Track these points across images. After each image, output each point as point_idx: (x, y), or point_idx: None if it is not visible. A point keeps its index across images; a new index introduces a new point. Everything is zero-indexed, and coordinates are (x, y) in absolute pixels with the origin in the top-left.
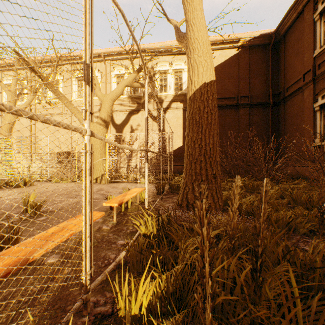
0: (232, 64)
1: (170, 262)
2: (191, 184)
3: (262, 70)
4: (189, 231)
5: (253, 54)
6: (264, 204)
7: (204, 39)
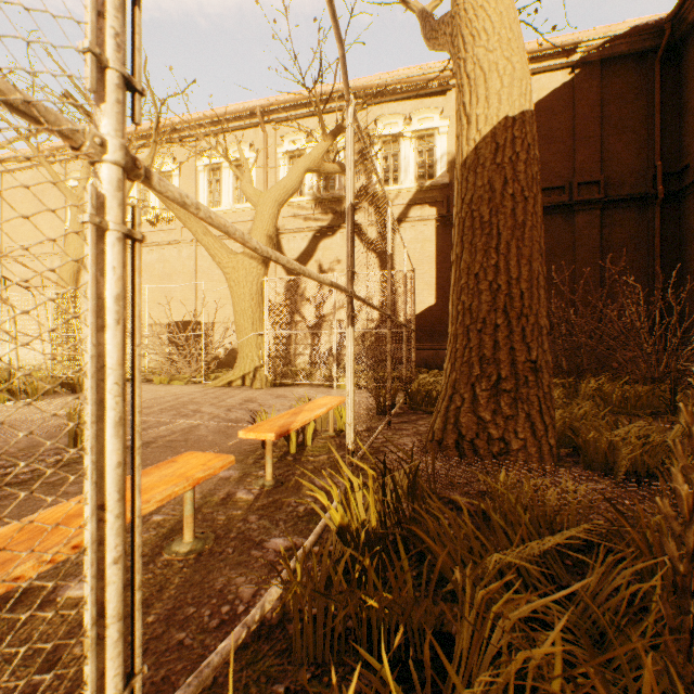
0: (556, 107)
1: (426, 643)
2: (468, 388)
3: (636, 117)
4: (473, 522)
5: (612, 79)
6: None
7: (502, 5)
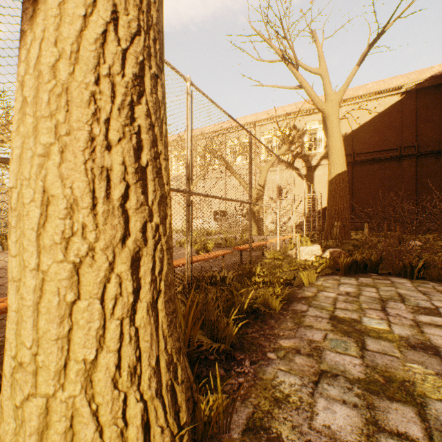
0: (393, 112)
1: None
2: (329, 230)
3: (434, 114)
4: None
5: (422, 98)
6: (338, 227)
7: (338, 146)
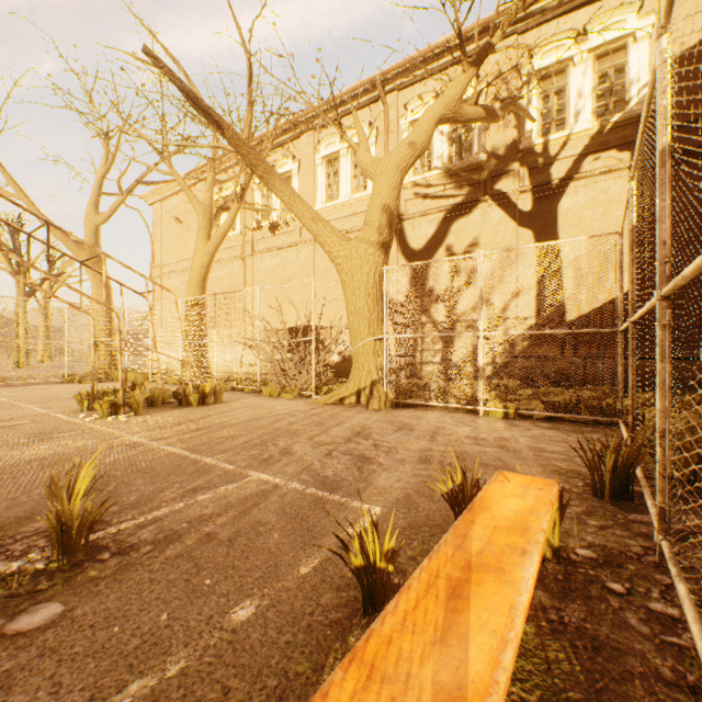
0: None
1: None
2: None
3: None
4: None
5: None
6: None
7: None
